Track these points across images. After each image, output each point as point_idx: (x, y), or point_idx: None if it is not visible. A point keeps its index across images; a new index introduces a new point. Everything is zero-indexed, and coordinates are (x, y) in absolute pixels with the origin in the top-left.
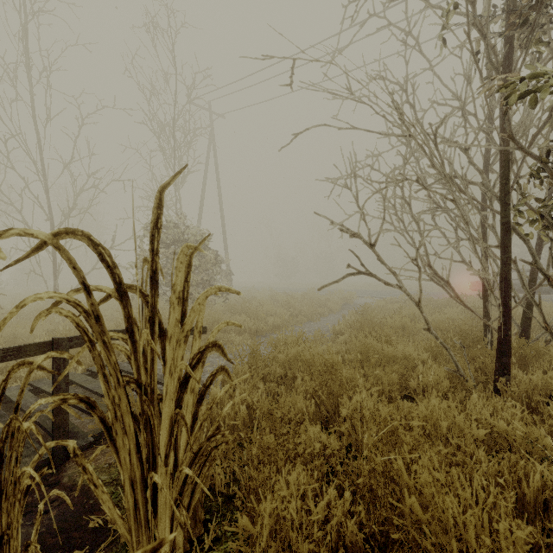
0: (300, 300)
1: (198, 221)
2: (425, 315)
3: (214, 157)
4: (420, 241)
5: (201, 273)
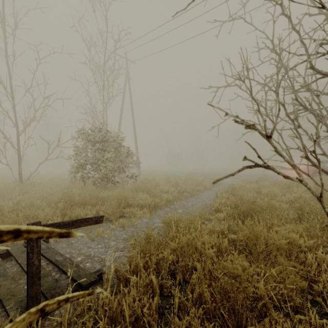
0: (184, 180)
1: (118, 129)
2: (327, 211)
3: (129, 88)
4: (316, 133)
5: (117, 163)
